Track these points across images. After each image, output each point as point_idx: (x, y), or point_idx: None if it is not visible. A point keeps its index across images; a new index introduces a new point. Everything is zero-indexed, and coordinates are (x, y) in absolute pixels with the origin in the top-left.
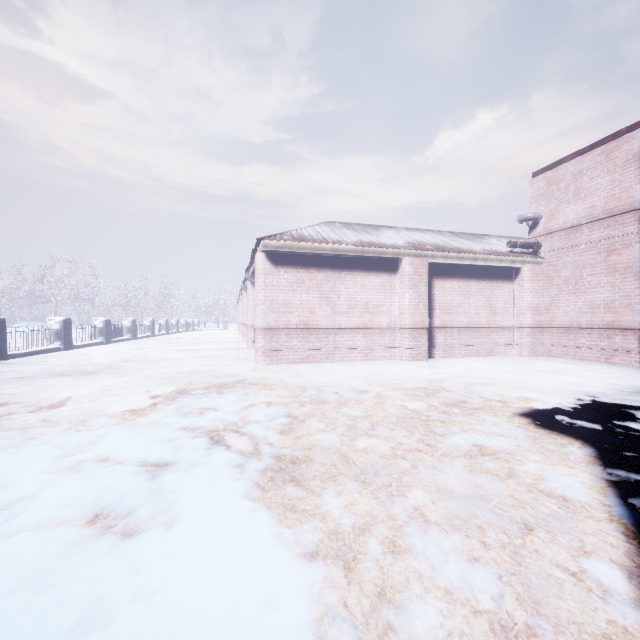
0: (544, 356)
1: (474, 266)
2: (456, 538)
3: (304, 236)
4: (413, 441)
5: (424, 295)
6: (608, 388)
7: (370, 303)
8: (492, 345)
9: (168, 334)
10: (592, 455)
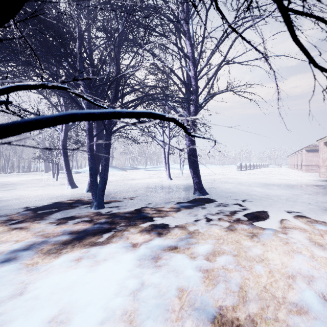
0: None
1: None
2: None
3: (316, 145)
4: None
5: None
6: None
7: None
8: None
9: (262, 168)
10: None
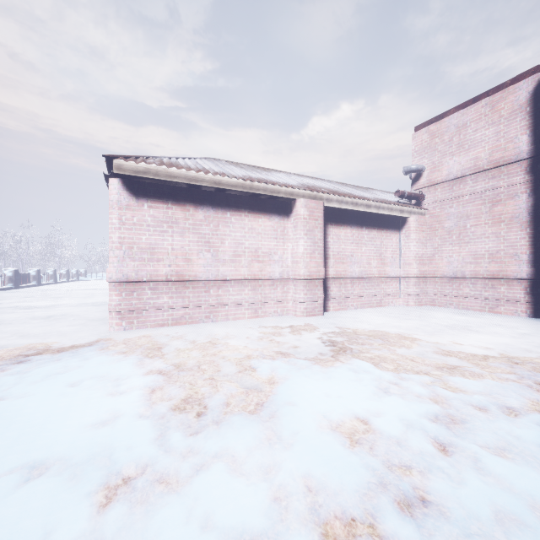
0: (427, 305)
1: (366, 214)
2: None
3: (177, 163)
4: None
5: (320, 242)
6: None
7: (260, 250)
8: (382, 295)
9: (40, 285)
10: None
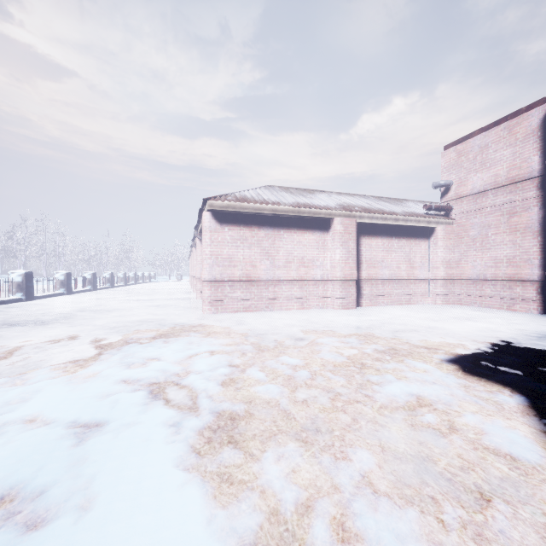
0: (455, 304)
1: (396, 226)
2: (411, 517)
3: (246, 197)
4: (351, 391)
5: (353, 251)
6: (517, 333)
7: (305, 258)
8: (411, 295)
9: (126, 285)
10: (524, 404)
